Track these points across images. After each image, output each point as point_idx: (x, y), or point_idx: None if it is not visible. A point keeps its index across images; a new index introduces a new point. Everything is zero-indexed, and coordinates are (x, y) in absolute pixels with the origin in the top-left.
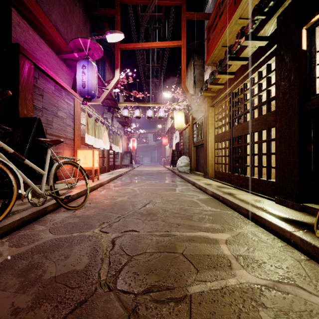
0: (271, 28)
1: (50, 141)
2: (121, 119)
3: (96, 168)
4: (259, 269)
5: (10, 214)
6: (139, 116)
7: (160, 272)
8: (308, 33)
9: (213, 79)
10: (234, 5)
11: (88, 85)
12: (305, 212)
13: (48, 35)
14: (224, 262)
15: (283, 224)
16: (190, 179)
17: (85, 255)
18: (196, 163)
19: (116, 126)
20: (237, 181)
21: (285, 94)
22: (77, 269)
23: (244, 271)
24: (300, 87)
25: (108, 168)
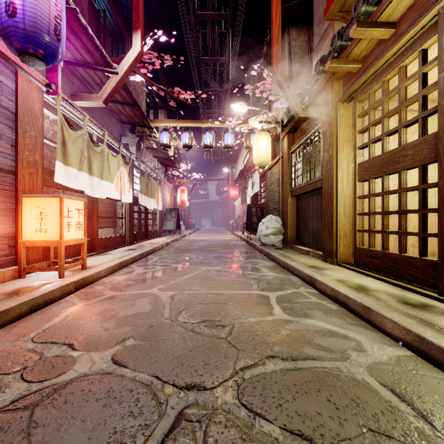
0: None
1: None
2: (161, 154)
3: (74, 243)
4: None
5: None
6: (189, 144)
7: None
8: None
9: (365, 12)
10: None
11: (25, 11)
12: None
13: None
14: None
15: None
16: (296, 265)
17: None
18: (296, 229)
19: (151, 165)
20: None
21: None
22: None
23: None
24: None
25: (132, 238)
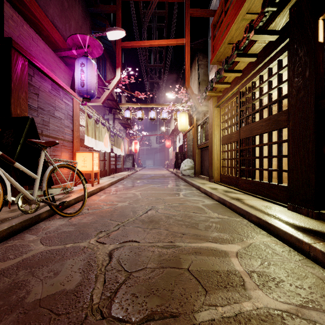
0: (282, 21)
1: (44, 143)
2: (123, 121)
3: (96, 172)
4: (278, 290)
5: None
6: (141, 117)
7: (163, 294)
8: None
9: (219, 77)
10: None
11: (87, 84)
12: (322, 220)
13: (45, 30)
14: (236, 281)
15: (300, 234)
16: (195, 183)
17: (77, 272)
18: (200, 166)
19: (118, 128)
20: (245, 185)
21: (299, 92)
22: (66, 289)
23: (261, 292)
24: (316, 83)
25: (110, 172)
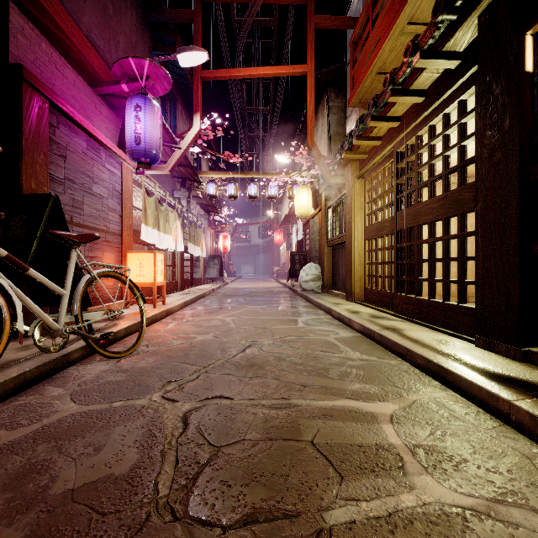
0: (467, 37)
1: (76, 237)
2: (205, 201)
3: (160, 284)
4: (458, 475)
5: (1, 367)
6: (234, 195)
7: (271, 481)
8: (537, 41)
9: (363, 129)
10: (399, 1)
11: (145, 140)
12: (532, 363)
13: (76, 52)
14: (390, 461)
15: (495, 385)
16: (323, 302)
17: (132, 446)
18: (332, 276)
19: (195, 213)
20: (405, 306)
21: (494, 153)
22: (115, 474)
23: (430, 478)
24: (521, 139)
25: (182, 284)
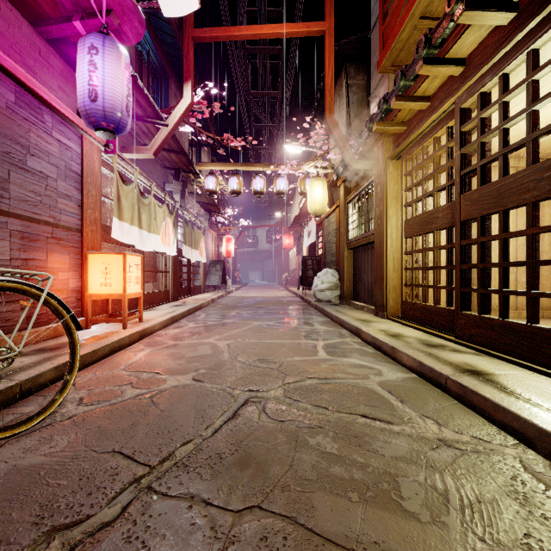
0: None
1: None
2: (205, 199)
3: (134, 296)
4: None
5: None
6: (237, 190)
7: None
8: None
9: (404, 86)
10: None
11: (104, 95)
12: None
13: None
14: None
15: None
16: (346, 319)
17: None
18: (352, 284)
19: (194, 212)
20: (477, 331)
21: None
22: None
23: None
24: None
25: (176, 294)
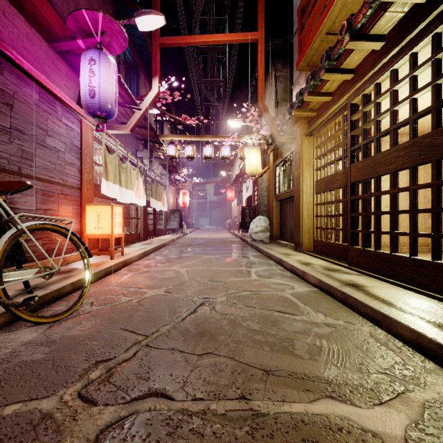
0: None
1: None
2: (166, 162)
3: (118, 236)
4: None
5: None
6: (192, 155)
7: None
8: None
9: (313, 85)
10: None
11: (100, 93)
12: None
13: (28, 3)
14: None
15: None
16: (273, 253)
17: None
18: (279, 227)
19: (158, 172)
20: (361, 259)
21: None
22: None
23: None
24: None
25: (145, 235)
